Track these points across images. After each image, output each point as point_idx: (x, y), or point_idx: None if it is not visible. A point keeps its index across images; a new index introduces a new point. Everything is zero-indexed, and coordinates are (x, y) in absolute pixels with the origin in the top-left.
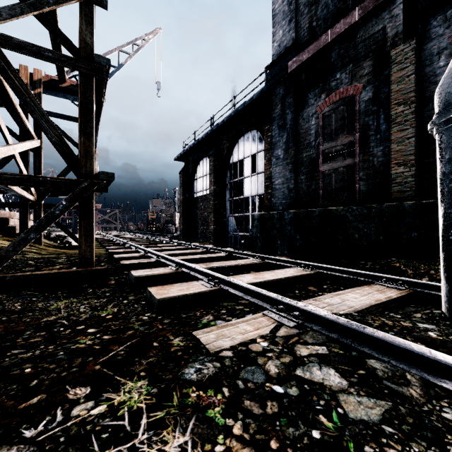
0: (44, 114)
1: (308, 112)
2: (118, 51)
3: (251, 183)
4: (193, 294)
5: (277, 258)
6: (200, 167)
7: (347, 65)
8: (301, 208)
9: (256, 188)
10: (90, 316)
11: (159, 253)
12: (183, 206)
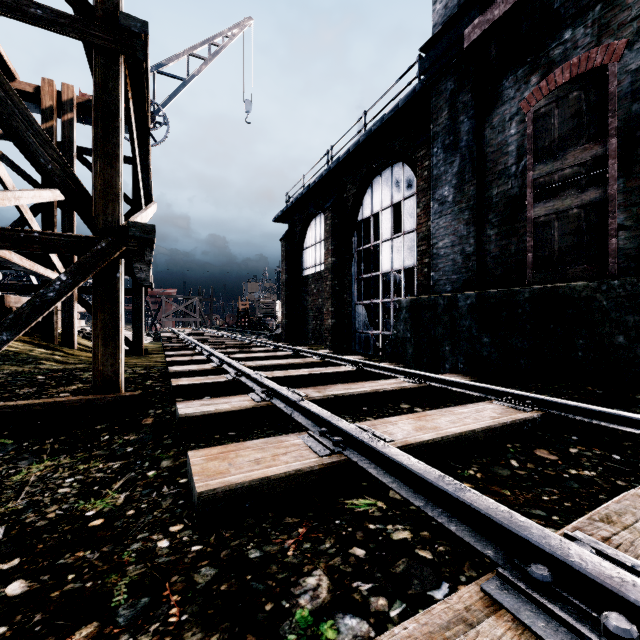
0: (32, 120)
1: (503, 114)
2: (187, 55)
3: (392, 251)
4: (285, 475)
5: (451, 380)
6: (311, 230)
7: (589, 9)
8: (487, 288)
9: (402, 258)
10: (62, 515)
11: (240, 366)
12: (287, 290)
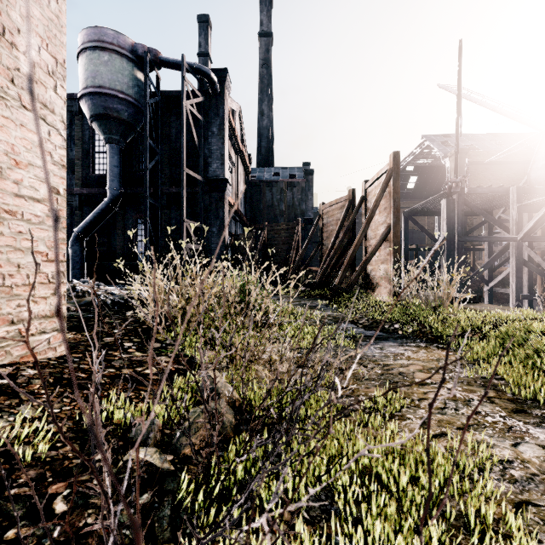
0: None
1: None
2: None
3: None
4: None
5: None
6: None
7: None
8: None
9: None
10: None
11: None
12: None
